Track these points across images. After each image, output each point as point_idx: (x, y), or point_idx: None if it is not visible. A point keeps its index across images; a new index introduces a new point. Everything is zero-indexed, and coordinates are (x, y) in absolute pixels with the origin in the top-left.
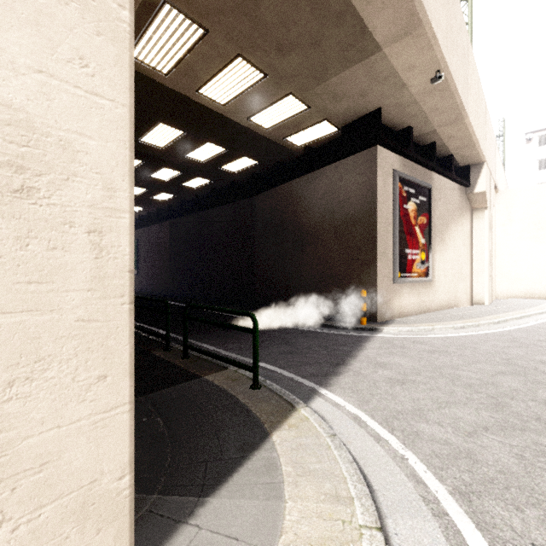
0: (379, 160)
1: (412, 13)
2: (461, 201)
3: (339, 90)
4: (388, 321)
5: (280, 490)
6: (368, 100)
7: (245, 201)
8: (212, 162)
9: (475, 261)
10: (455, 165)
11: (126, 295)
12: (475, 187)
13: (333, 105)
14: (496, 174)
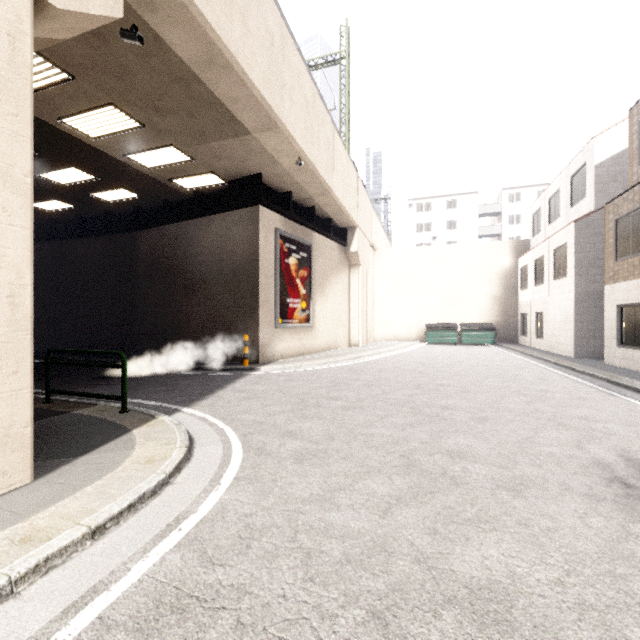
0: (261, 219)
1: (269, 118)
2: (340, 258)
3: (220, 153)
4: (270, 362)
5: (132, 447)
6: (249, 165)
7: (124, 236)
8: (77, 187)
9: (352, 310)
10: (336, 226)
11: (29, 330)
12: (351, 247)
13: (218, 162)
14: (373, 236)
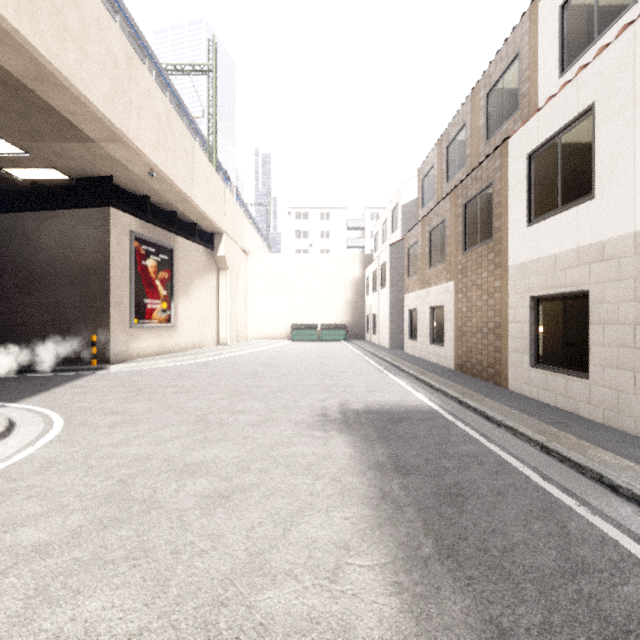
0: (113, 221)
1: (113, 133)
2: (207, 261)
3: (62, 152)
4: (124, 361)
5: None
6: (97, 167)
7: None
8: None
9: (221, 310)
10: (203, 230)
11: None
12: (218, 251)
13: (60, 160)
14: (244, 241)
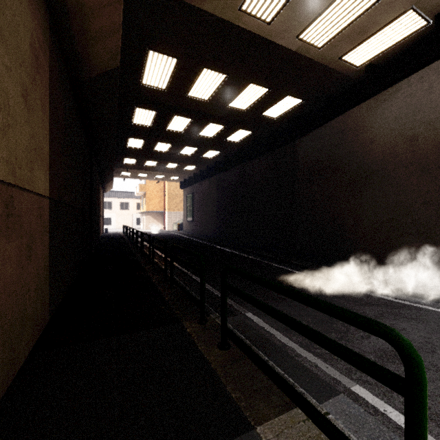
0: None
1: None
2: None
3: None
4: None
5: None
6: None
7: (285, 147)
8: (253, 109)
9: None
10: None
11: None
12: None
13: None
14: None
